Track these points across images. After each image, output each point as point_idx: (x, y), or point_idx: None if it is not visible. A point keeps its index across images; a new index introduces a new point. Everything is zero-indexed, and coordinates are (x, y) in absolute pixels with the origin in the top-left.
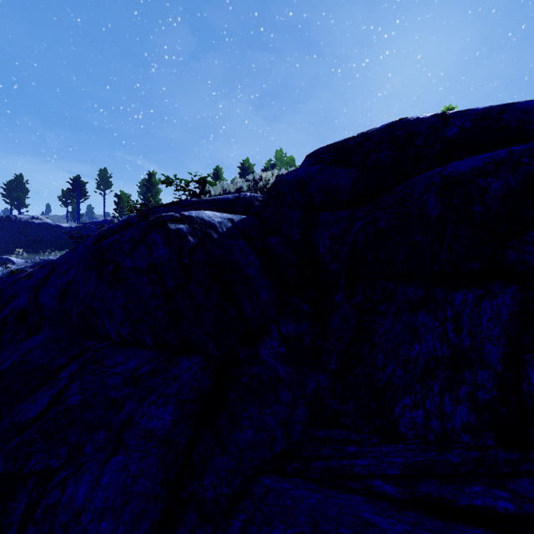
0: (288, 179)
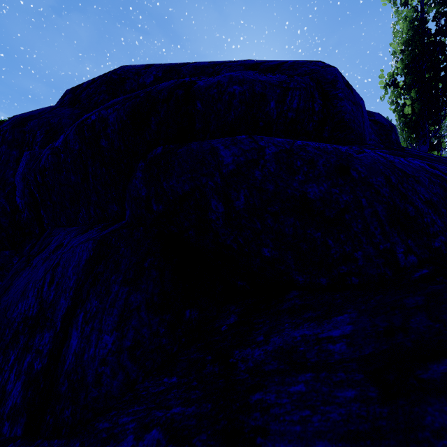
0: (20, 116)
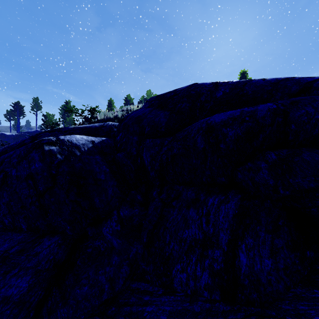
0: (132, 116)
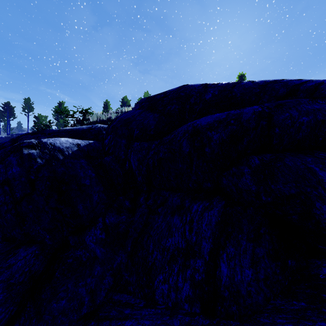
0: (121, 118)
